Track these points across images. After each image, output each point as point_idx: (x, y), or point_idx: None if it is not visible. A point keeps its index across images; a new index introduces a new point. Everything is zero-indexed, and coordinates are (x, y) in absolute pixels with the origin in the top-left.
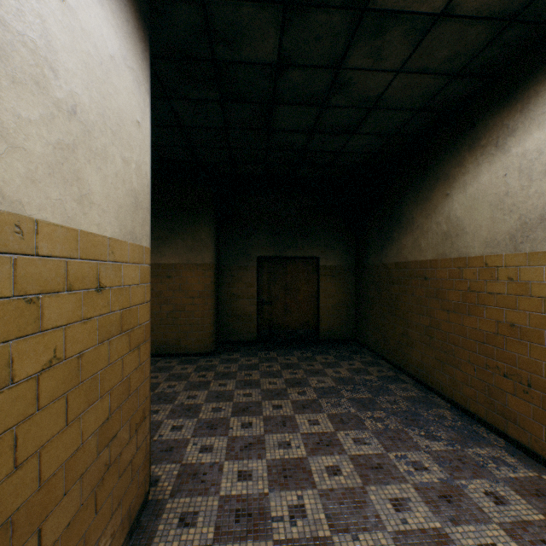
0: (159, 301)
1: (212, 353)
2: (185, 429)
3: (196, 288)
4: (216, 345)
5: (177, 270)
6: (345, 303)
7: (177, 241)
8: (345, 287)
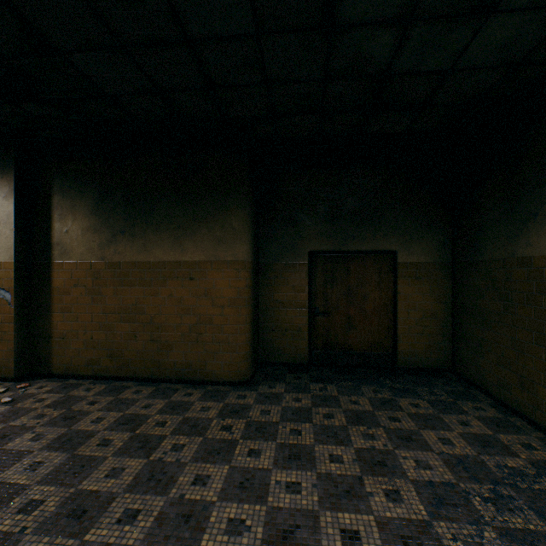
0: (180, 310)
1: (246, 382)
2: None
3: (226, 294)
4: (253, 369)
5: (202, 269)
6: (437, 316)
7: (201, 231)
8: (435, 293)
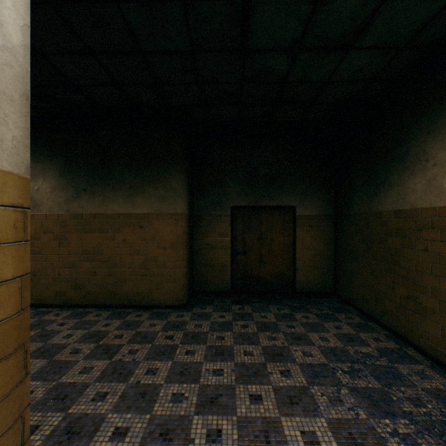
0: (132, 251)
1: (184, 306)
2: (130, 437)
3: (168, 239)
4: (189, 296)
5: (149, 219)
6: (324, 254)
7: (148, 191)
8: (323, 237)
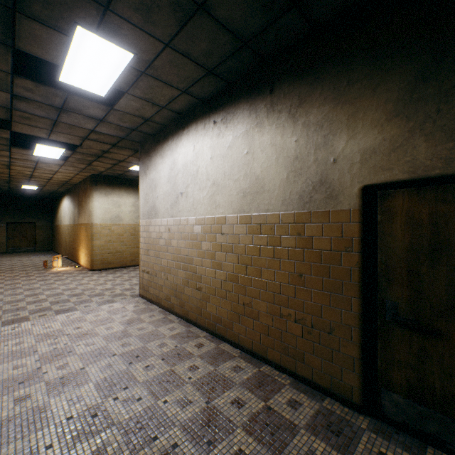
0: None
1: None
2: None
3: None
4: None
5: None
6: (48, 238)
7: None
8: (48, 232)
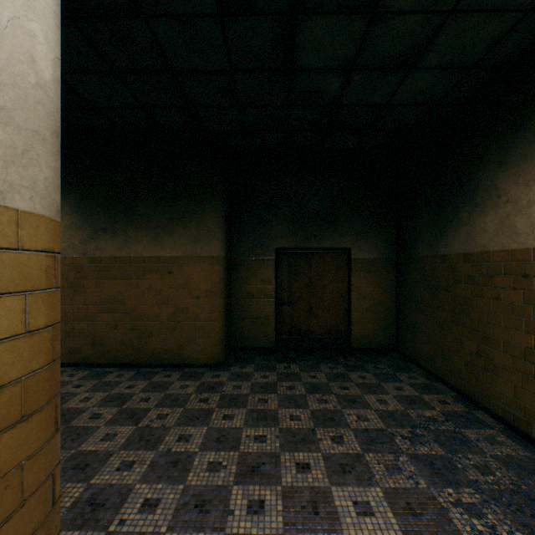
0: (159, 301)
1: (220, 364)
2: (161, 509)
3: (202, 286)
4: (226, 353)
5: (180, 264)
6: (383, 304)
7: (179, 230)
8: (382, 284)
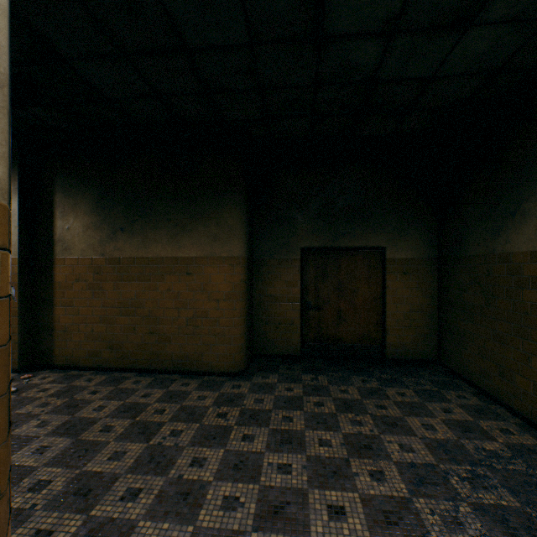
0: (177, 304)
1: (241, 373)
2: None
3: (221, 289)
4: (247, 361)
5: (199, 264)
6: (423, 310)
7: (198, 229)
8: (422, 288)
